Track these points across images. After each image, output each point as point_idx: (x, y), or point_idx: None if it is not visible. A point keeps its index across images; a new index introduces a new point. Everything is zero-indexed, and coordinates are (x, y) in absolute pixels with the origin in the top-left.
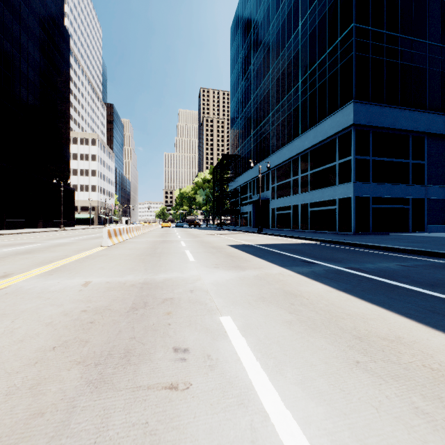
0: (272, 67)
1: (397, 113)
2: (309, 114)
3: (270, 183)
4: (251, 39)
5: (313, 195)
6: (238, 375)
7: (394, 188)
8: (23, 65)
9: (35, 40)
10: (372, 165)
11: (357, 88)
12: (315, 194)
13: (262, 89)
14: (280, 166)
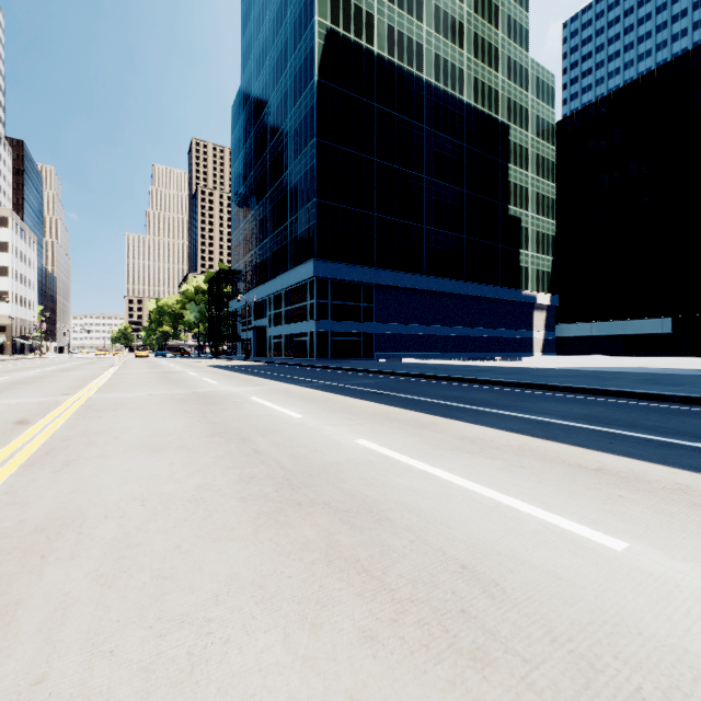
0: (270, 192)
1: (350, 269)
2: (294, 254)
3: (268, 311)
4: (252, 144)
5: (296, 326)
6: (188, 373)
7: (349, 325)
8: None
9: None
10: (331, 307)
11: (318, 248)
12: (297, 326)
13: (262, 208)
14: (276, 295)
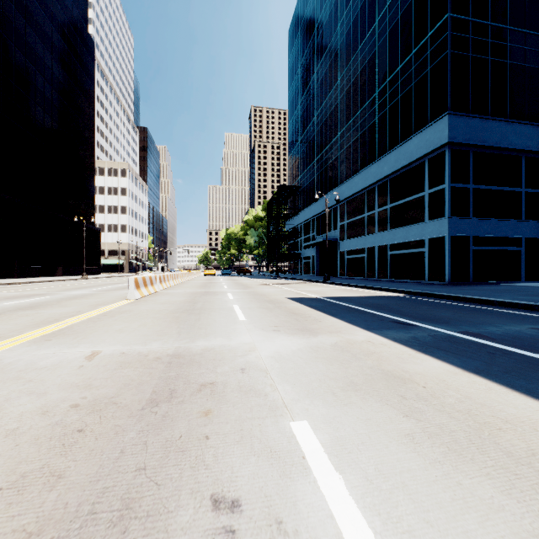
0: (341, 76)
1: (506, 128)
2: (388, 132)
3: (339, 221)
4: (314, 42)
5: (394, 234)
6: None
7: (502, 225)
8: (39, 80)
9: (52, 50)
10: (472, 195)
11: (453, 96)
12: (397, 233)
13: (328, 103)
14: (351, 199)
